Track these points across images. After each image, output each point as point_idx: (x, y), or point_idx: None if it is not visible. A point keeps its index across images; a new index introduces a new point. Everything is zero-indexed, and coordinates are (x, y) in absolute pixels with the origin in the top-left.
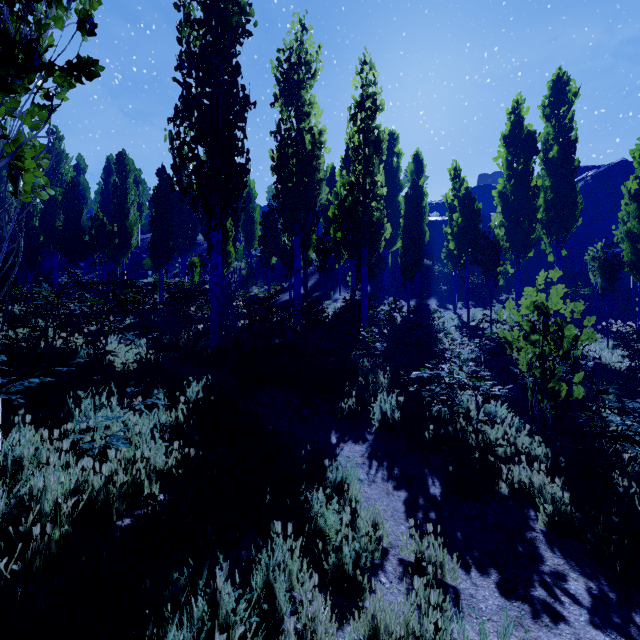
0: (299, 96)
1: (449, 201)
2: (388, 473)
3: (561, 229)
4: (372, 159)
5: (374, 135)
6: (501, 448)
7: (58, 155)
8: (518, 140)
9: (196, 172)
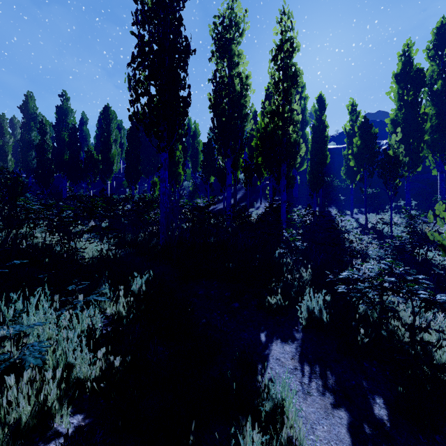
0: (230, 49)
1: (347, 130)
2: (323, 383)
3: (444, 148)
4: (290, 91)
5: (291, 71)
6: (442, 357)
7: (66, 110)
8: (408, 76)
9: (148, 104)
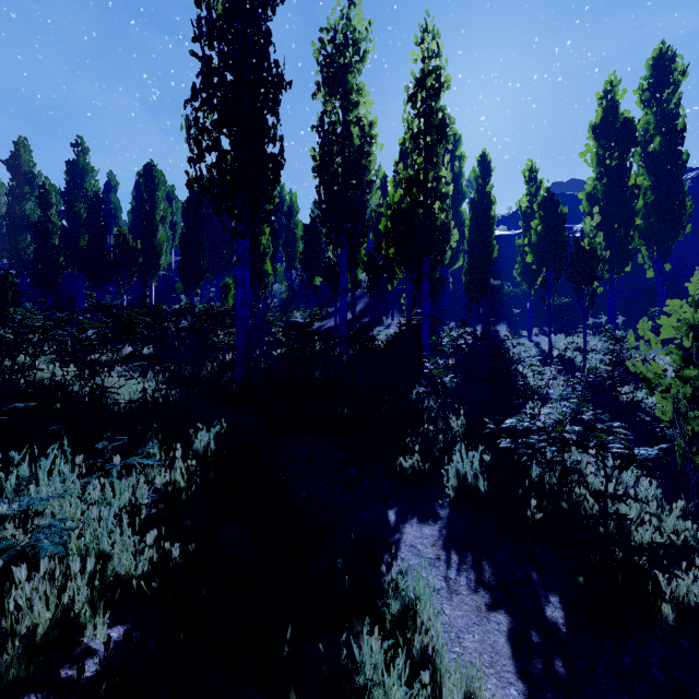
0: (345, 81)
1: (523, 208)
2: (476, 577)
3: (664, 238)
4: (435, 148)
5: (438, 119)
6: (644, 538)
7: (83, 168)
8: (612, 130)
9: (217, 165)
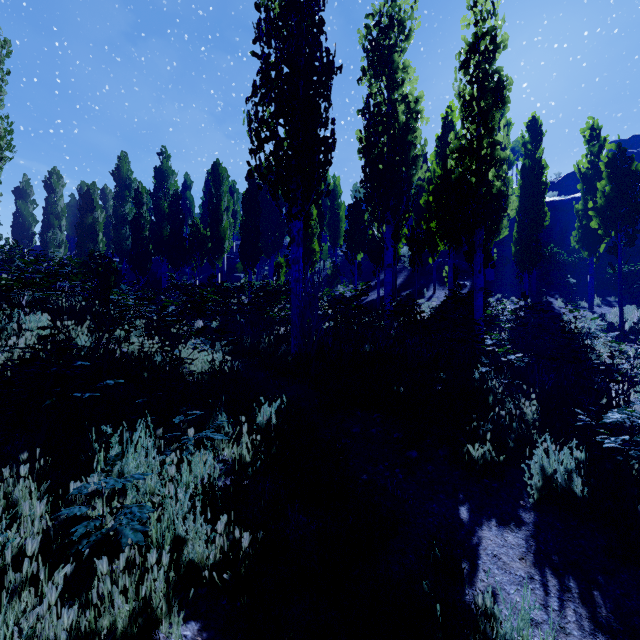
0: (391, 61)
1: (582, 170)
2: (587, 613)
3: None
4: (491, 113)
5: (493, 81)
6: None
7: (166, 172)
8: None
9: (275, 153)
